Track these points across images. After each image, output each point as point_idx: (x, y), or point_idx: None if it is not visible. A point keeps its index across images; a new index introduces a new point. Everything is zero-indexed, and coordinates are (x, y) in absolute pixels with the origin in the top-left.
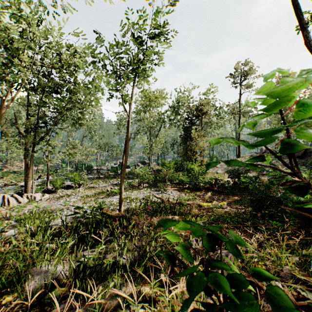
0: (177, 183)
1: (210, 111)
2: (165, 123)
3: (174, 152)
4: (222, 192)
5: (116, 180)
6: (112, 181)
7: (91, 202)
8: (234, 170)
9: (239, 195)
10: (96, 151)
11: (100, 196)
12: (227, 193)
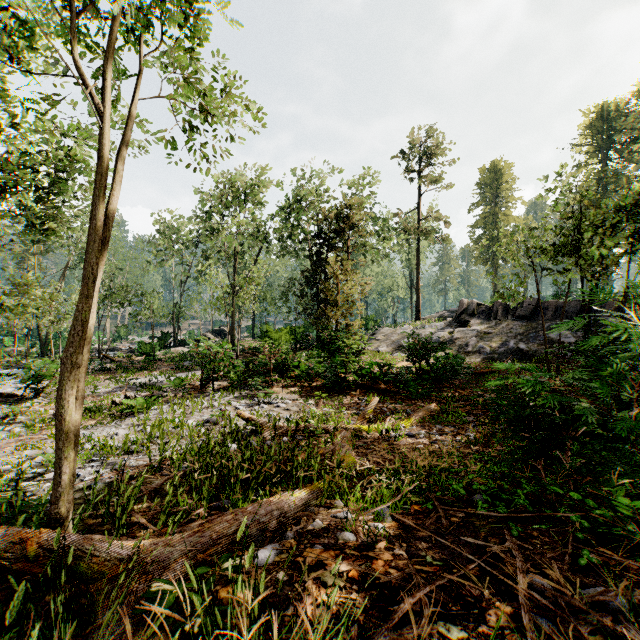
0: (296, 376)
1: (366, 221)
2: (269, 244)
3: (289, 308)
4: (397, 393)
5: (146, 375)
6: (137, 376)
7: (51, 440)
8: (420, 344)
9: (434, 399)
10: None
11: (87, 421)
12: (411, 396)
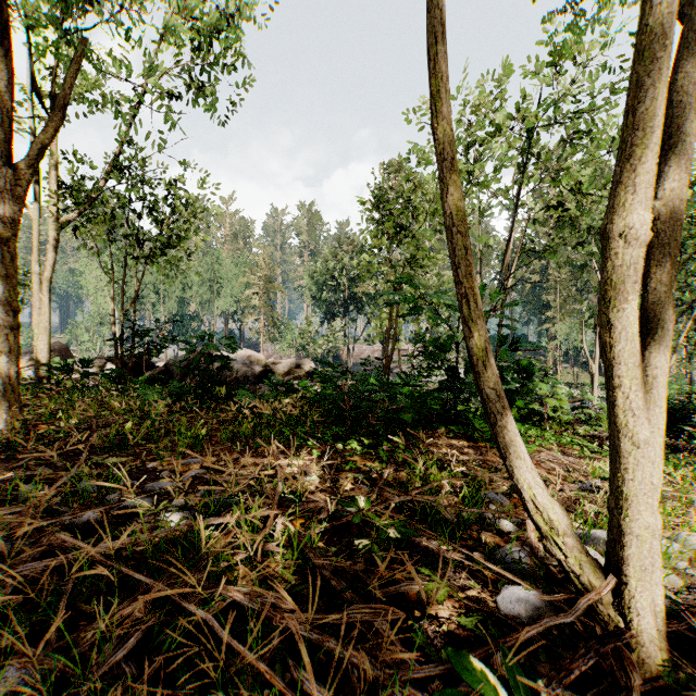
0: None
1: None
2: None
3: None
4: None
5: None
6: None
7: None
8: None
9: None
10: None
11: None
12: None
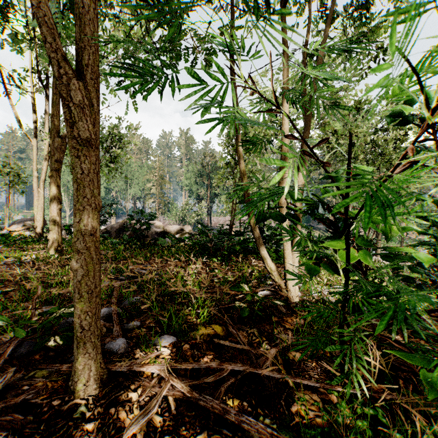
0: None
1: None
2: None
3: None
4: None
5: None
6: None
7: None
8: None
9: None
10: None
11: None
12: None
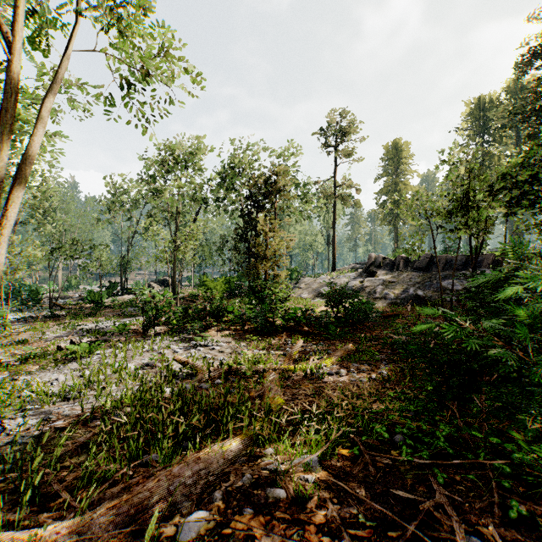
0: (230, 320)
1: (291, 186)
2: (207, 205)
3: (225, 261)
4: (318, 334)
5: (93, 321)
6: (85, 322)
7: None
8: (337, 291)
9: (350, 340)
10: (38, 255)
11: (31, 366)
12: (330, 337)
